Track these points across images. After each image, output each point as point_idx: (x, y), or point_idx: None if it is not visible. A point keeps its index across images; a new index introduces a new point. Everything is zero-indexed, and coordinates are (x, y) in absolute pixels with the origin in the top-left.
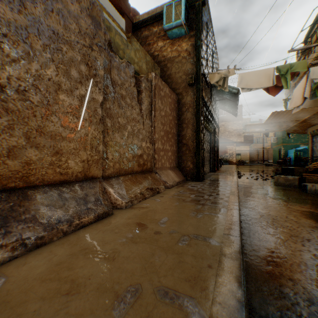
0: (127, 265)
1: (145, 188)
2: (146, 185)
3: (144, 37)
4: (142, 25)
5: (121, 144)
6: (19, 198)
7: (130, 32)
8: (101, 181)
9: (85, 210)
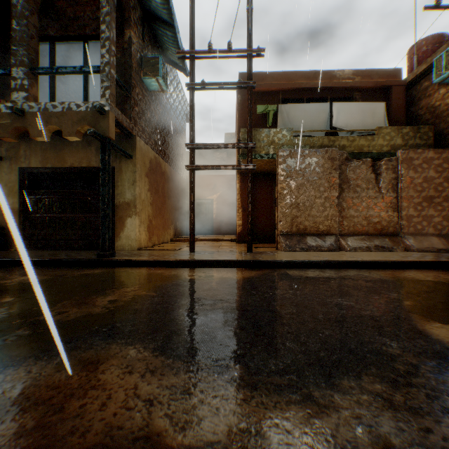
0: (323, 255)
1: (374, 245)
2: (377, 243)
3: (422, 89)
4: (419, 77)
5: (355, 216)
6: (302, 237)
7: (401, 96)
8: (337, 236)
9: (323, 246)
